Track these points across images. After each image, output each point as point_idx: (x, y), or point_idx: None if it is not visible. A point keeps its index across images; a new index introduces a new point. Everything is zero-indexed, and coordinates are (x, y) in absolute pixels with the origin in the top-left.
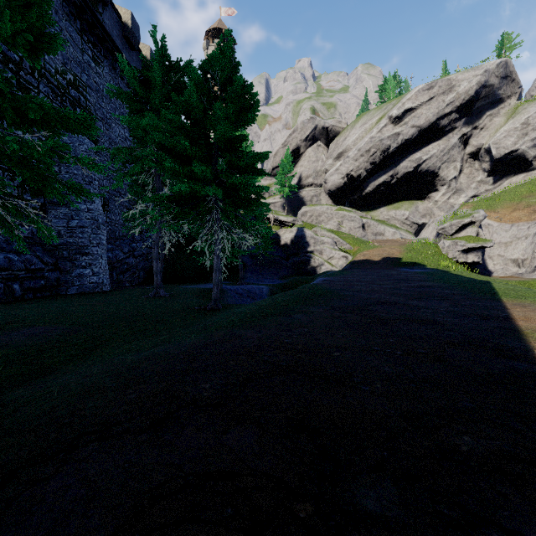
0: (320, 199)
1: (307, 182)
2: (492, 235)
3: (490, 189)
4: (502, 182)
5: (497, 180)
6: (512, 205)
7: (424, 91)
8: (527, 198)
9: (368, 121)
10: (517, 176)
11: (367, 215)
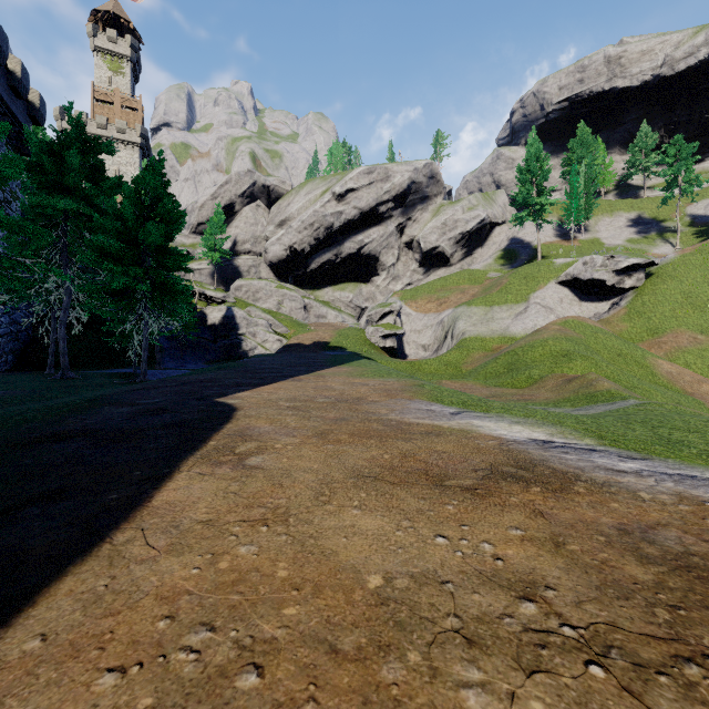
0: (260, 271)
1: (244, 249)
2: (410, 323)
3: (421, 279)
4: (430, 274)
5: (426, 271)
6: (428, 297)
7: (365, 174)
8: (439, 292)
9: (312, 191)
10: (441, 269)
11: (310, 295)
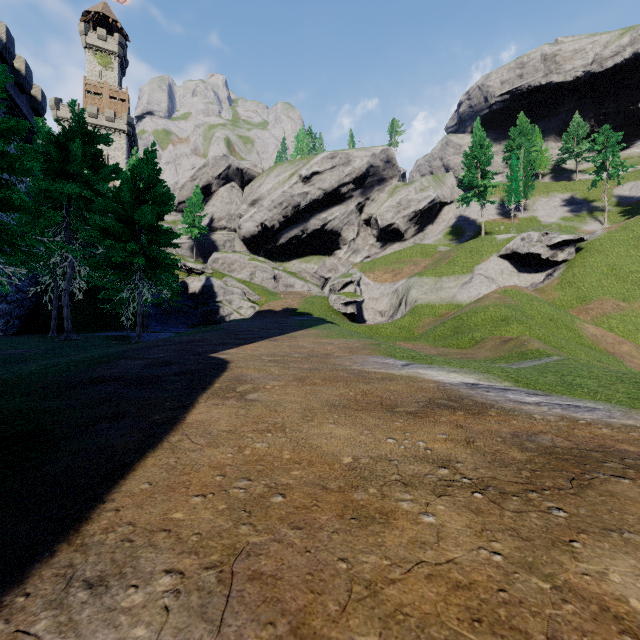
0: (234, 245)
1: (220, 225)
2: (369, 292)
3: (378, 252)
4: (386, 248)
5: (383, 245)
6: (385, 269)
7: (328, 159)
8: (394, 264)
9: (281, 174)
10: (396, 244)
11: (279, 267)
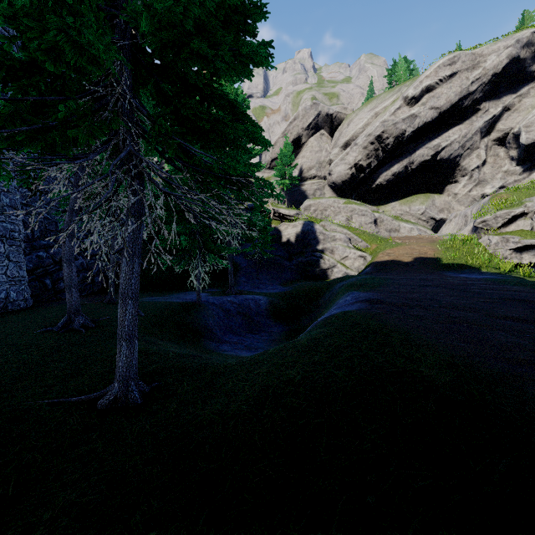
0: (324, 193)
1: (310, 175)
2: None
3: (518, 180)
4: (532, 172)
5: (526, 169)
6: None
7: (445, 67)
8: None
9: (378, 105)
10: None
11: (378, 209)
